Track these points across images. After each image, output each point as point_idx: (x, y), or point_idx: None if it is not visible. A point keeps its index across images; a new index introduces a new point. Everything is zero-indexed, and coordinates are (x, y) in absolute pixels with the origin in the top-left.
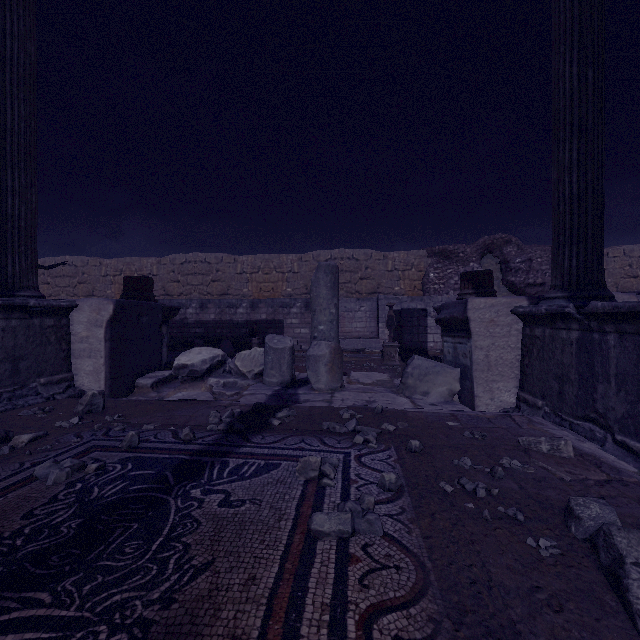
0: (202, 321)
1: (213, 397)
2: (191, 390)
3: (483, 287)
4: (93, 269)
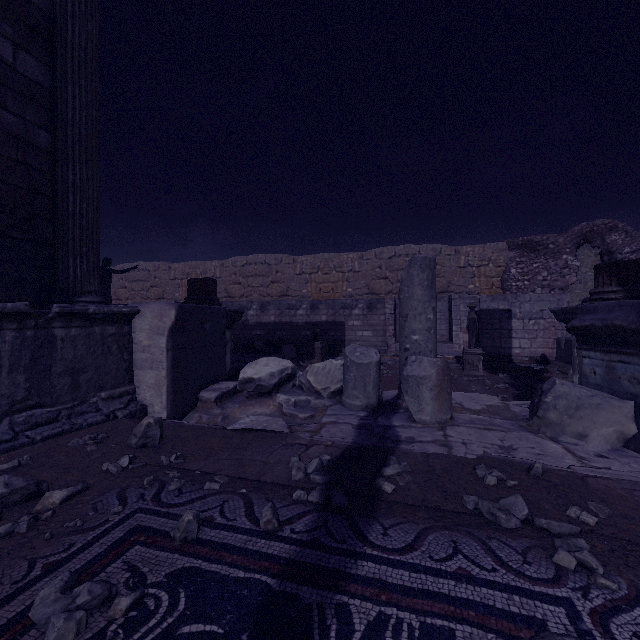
0: (262, 323)
1: (287, 425)
2: (258, 408)
3: (635, 282)
4: (163, 273)
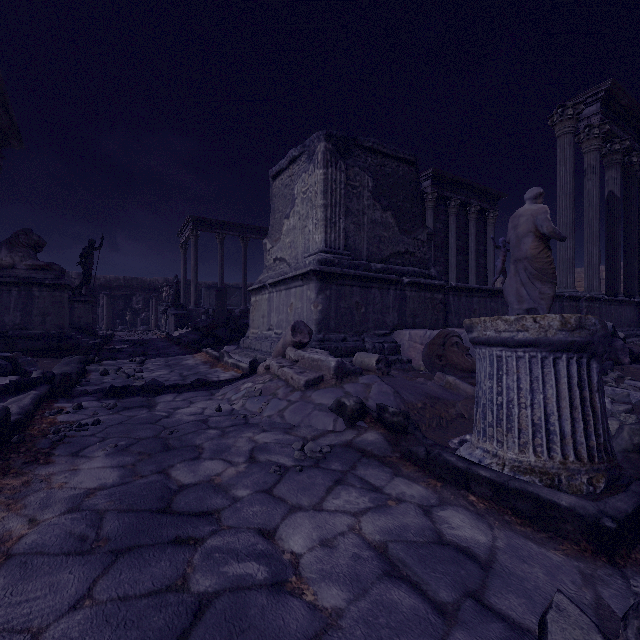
0: None
1: None
2: None
3: None
4: None
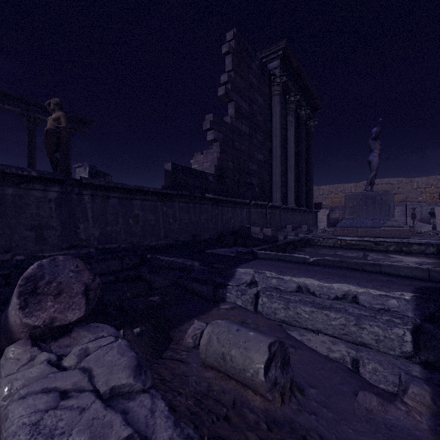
0: None
1: None
2: None
3: None
4: None
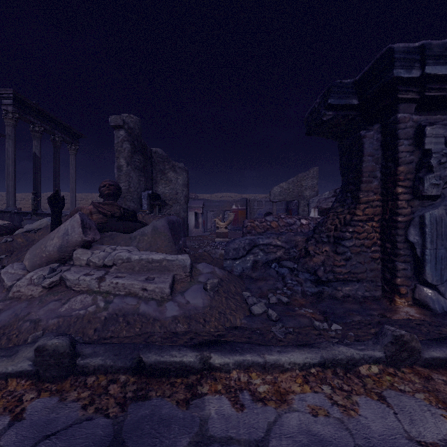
0: None
1: None
2: None
3: None
4: None
